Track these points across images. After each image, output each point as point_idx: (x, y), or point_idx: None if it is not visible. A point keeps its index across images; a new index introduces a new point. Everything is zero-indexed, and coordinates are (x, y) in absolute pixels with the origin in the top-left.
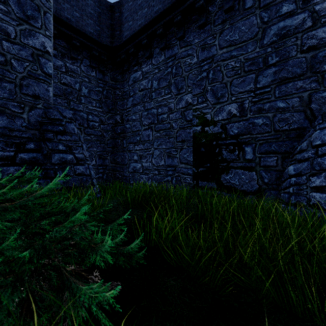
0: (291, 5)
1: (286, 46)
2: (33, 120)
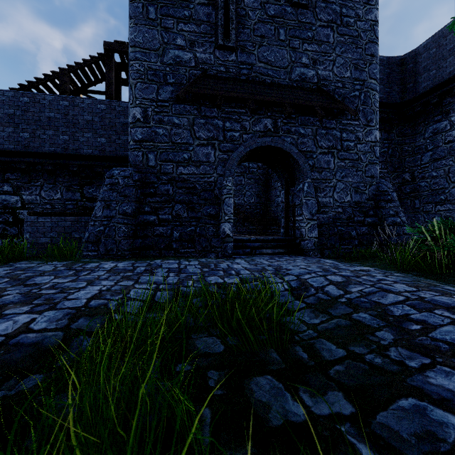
0: None
1: None
2: (370, 194)
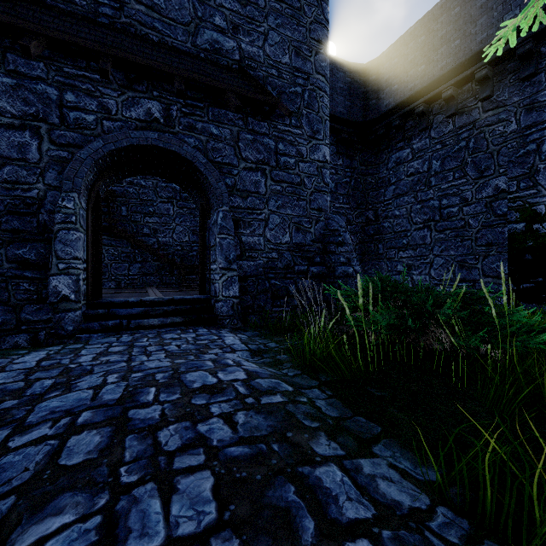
0: None
1: None
2: (317, 234)
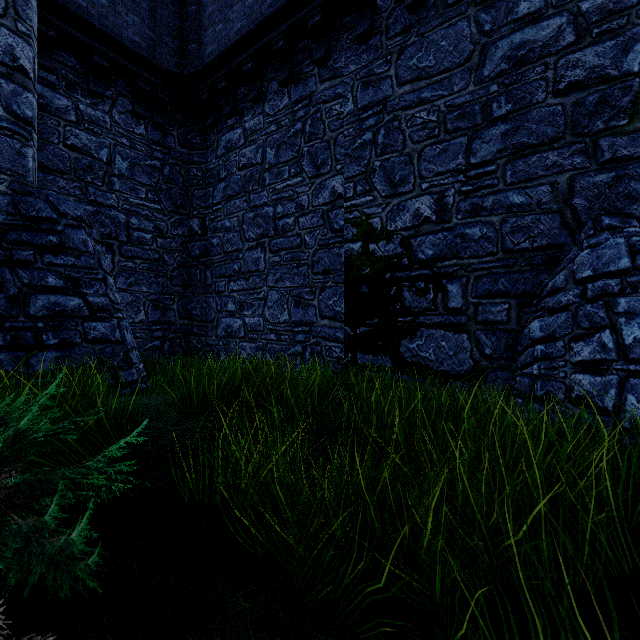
0: (536, 0)
1: (526, 81)
2: None
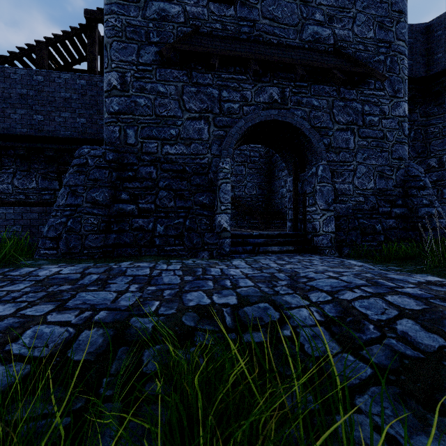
0: None
1: None
2: (398, 180)
